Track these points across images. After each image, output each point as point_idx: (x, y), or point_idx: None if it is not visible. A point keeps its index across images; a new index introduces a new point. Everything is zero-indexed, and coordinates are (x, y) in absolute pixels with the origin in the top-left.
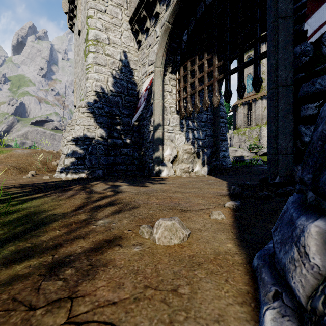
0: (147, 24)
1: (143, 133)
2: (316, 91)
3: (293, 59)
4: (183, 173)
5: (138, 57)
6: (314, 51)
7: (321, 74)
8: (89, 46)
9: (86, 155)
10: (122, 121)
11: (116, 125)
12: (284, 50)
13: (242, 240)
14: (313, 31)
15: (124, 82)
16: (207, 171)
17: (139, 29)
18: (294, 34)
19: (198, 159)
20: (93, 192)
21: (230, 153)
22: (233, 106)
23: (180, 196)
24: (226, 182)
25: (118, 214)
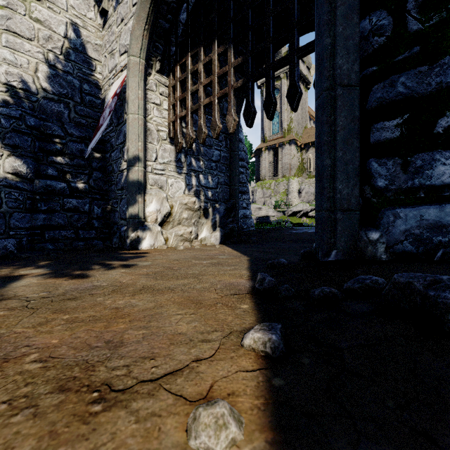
0: None
1: (111, 172)
2: (397, 98)
3: (359, 40)
4: (181, 242)
5: (103, 40)
6: (394, 27)
7: (405, 67)
8: None
9: None
10: (68, 149)
11: (56, 155)
12: (346, 20)
13: None
14: None
15: (74, 79)
16: (220, 238)
17: None
18: None
19: (207, 219)
20: None
21: (252, 211)
22: (256, 149)
23: (141, 308)
24: (247, 257)
25: None
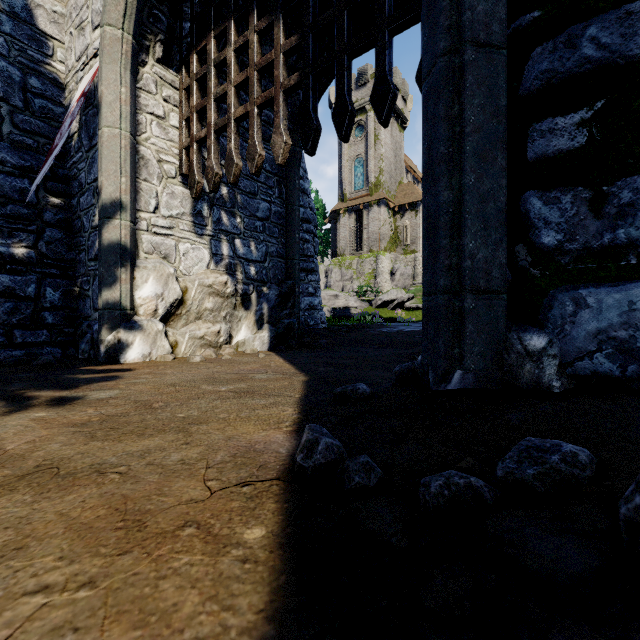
0: None
1: (79, 231)
2: (582, 68)
3: None
4: (201, 349)
5: (67, 5)
6: None
7: (598, 6)
8: None
9: None
10: None
11: None
12: None
13: None
14: None
15: (11, 67)
16: (269, 341)
17: None
18: None
19: (247, 312)
20: None
21: (326, 300)
22: (331, 211)
23: None
24: (304, 376)
25: None
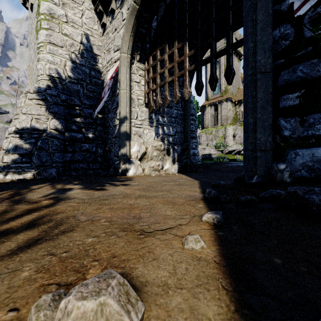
0: (113, 5)
1: (108, 127)
2: (297, 79)
3: (272, 43)
4: (152, 171)
5: (103, 42)
6: (295, 34)
7: (302, 60)
8: (41, 20)
9: (34, 150)
10: (83, 113)
11: (76, 117)
12: (263, 31)
13: (249, 318)
14: (301, 3)
15: (86, 69)
16: (178, 169)
17: (104, 10)
18: (272, 16)
19: (169, 156)
20: (23, 201)
21: (199, 150)
22: (201, 106)
23: (143, 204)
24: (198, 181)
25: (25, 251)
